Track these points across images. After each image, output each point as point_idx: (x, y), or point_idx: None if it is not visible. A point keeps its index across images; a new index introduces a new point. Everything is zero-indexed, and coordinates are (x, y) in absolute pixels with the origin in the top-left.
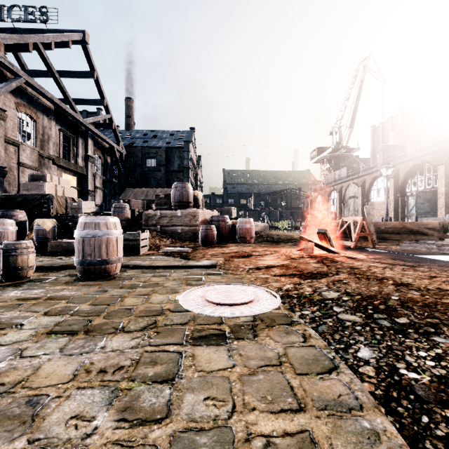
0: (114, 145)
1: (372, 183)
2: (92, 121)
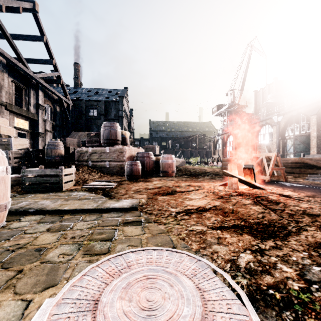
0: (62, 97)
1: (259, 129)
2: (42, 76)
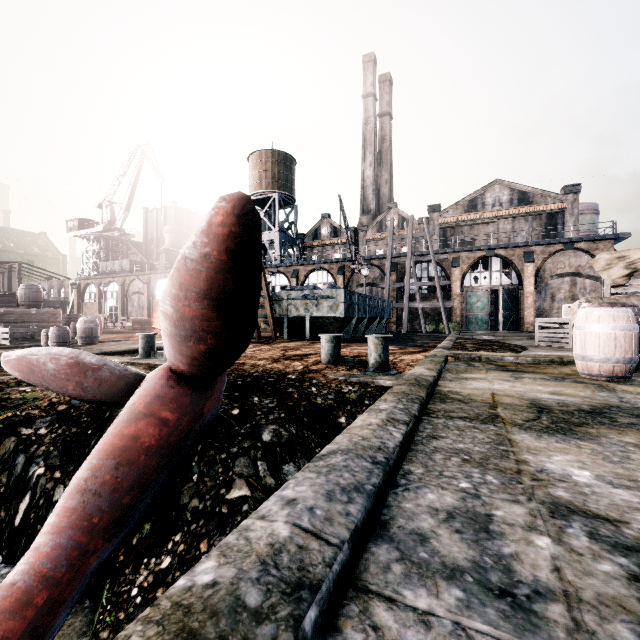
0: None
1: (157, 282)
2: None
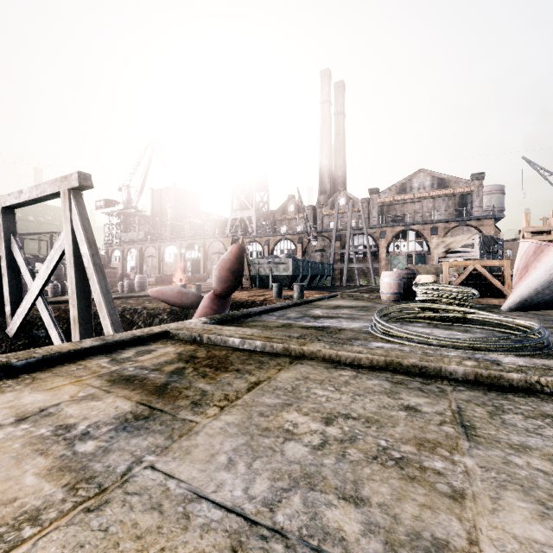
0: None
1: (166, 249)
2: None
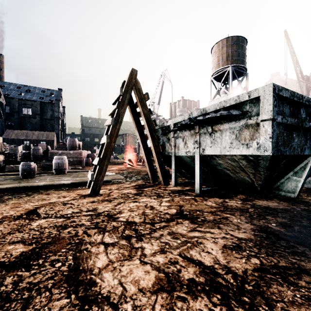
0: None
1: None
2: None
